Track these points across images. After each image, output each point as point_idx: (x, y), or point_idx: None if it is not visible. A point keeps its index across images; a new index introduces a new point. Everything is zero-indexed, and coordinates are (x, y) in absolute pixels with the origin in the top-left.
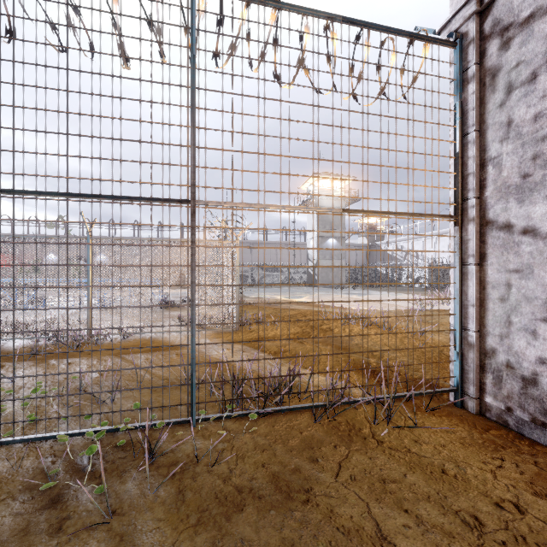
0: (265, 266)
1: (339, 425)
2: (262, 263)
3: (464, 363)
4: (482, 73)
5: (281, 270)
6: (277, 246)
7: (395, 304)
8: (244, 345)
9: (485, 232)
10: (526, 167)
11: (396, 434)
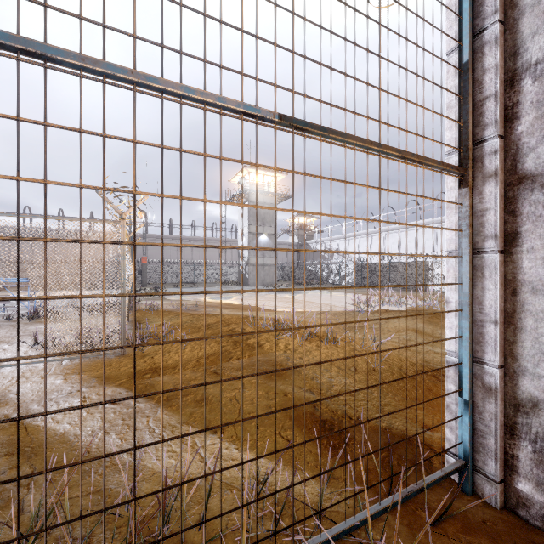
0: (46, 238)
1: None
2: (190, 260)
3: (476, 419)
4: None
5: (211, 268)
6: (206, 243)
7: (329, 304)
8: (119, 387)
9: (516, 196)
10: None
11: None
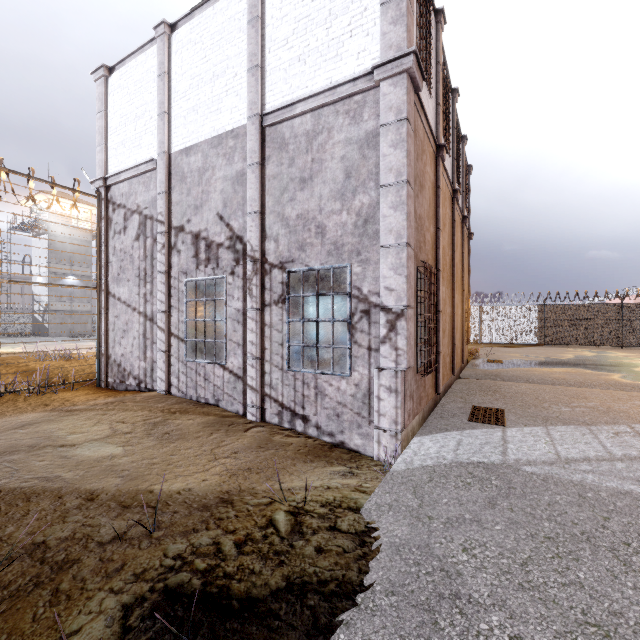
0: None
1: (2, 400)
2: None
3: (101, 365)
4: (108, 218)
5: None
6: None
7: None
8: None
9: (109, 297)
10: (119, 271)
11: (40, 397)
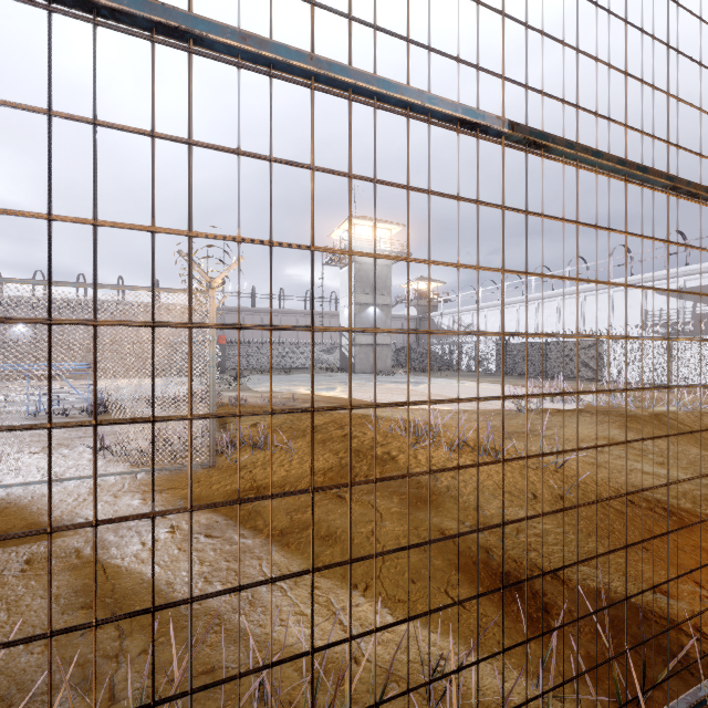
0: (191, 323)
1: None
2: (277, 340)
3: None
4: None
5: (304, 349)
6: (298, 317)
7: None
8: (215, 514)
9: None
10: None
11: None
